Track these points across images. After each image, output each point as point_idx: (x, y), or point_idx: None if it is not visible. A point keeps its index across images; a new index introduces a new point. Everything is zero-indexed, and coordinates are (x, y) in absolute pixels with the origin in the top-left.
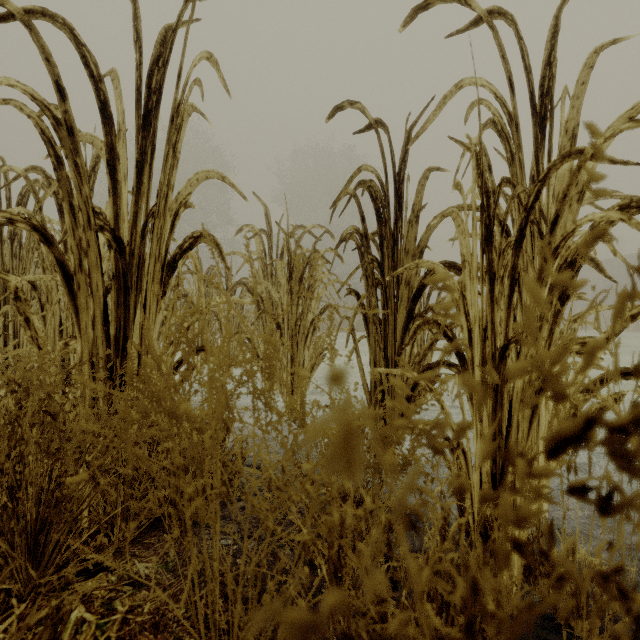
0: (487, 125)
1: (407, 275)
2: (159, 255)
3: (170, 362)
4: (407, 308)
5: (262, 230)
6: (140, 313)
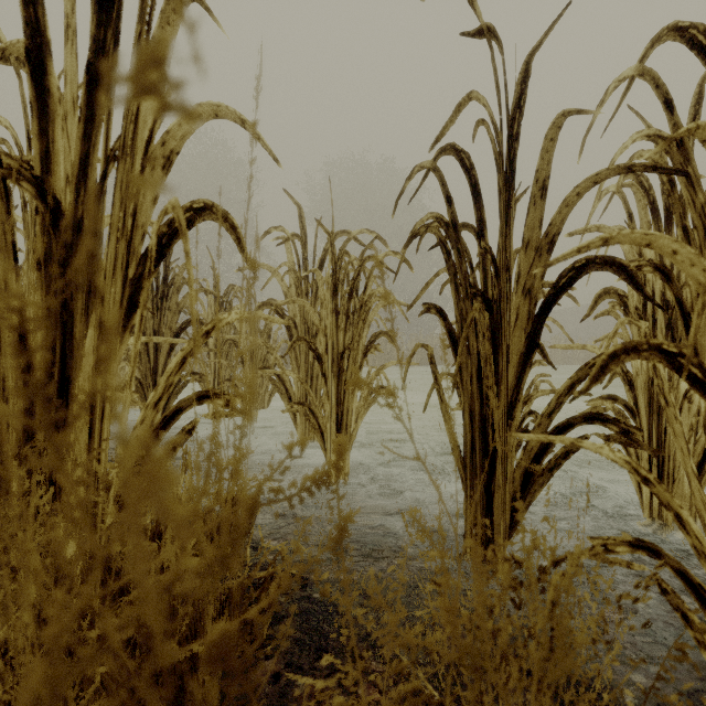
0: (661, 39)
1: (527, 279)
2: (123, 226)
3: (151, 418)
4: (527, 330)
5: (295, 235)
6: (94, 333)
